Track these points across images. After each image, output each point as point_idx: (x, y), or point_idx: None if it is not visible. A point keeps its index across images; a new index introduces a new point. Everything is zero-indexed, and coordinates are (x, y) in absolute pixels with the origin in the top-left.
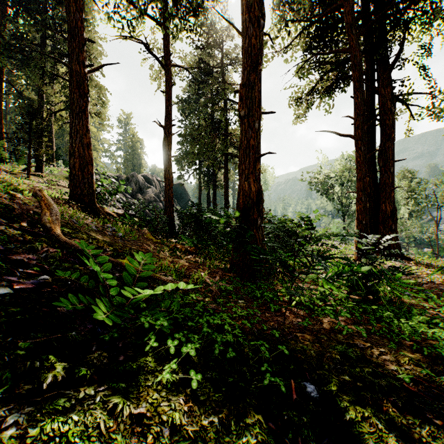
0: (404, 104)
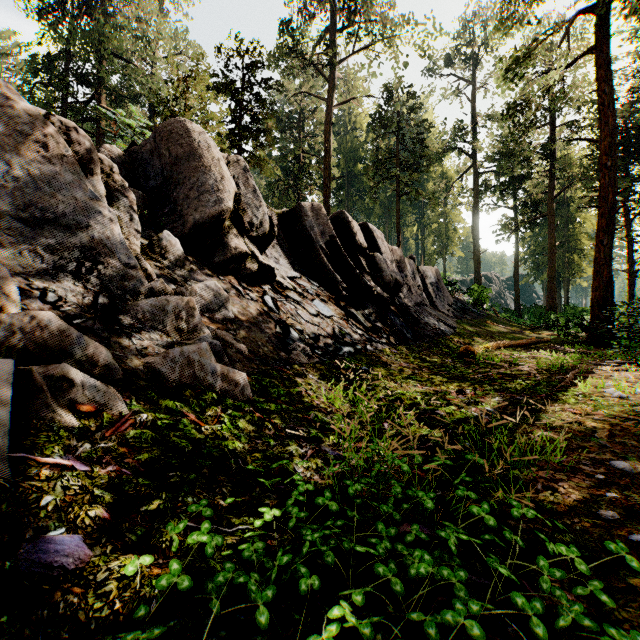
0: None
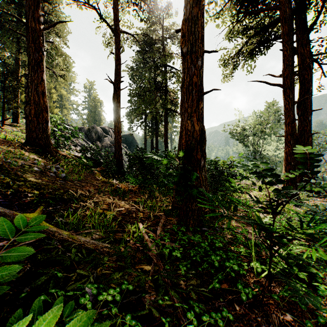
0: (317, 63)
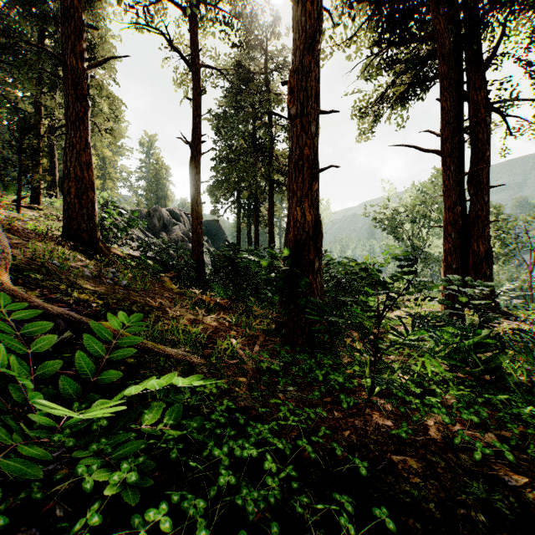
0: (501, 114)
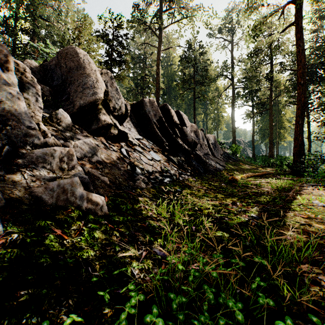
0: None
